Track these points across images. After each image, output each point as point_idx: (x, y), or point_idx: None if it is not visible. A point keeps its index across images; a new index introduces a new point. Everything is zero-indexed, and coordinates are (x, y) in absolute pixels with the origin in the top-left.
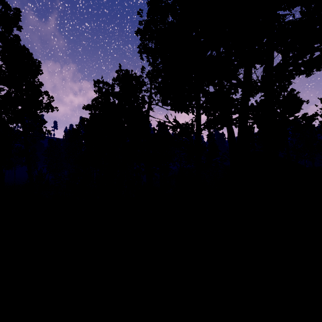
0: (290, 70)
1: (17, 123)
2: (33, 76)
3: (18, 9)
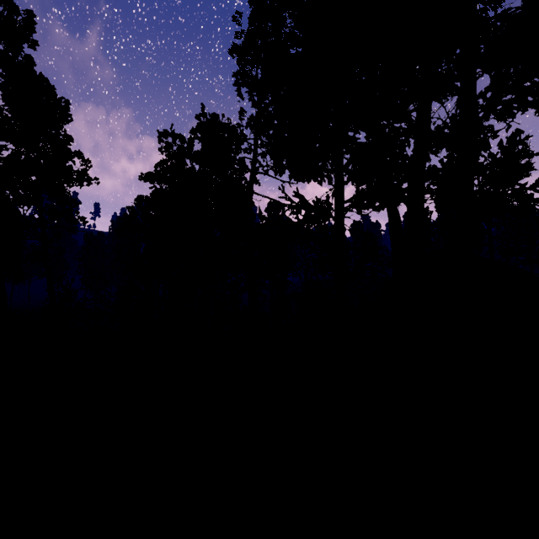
0: (508, 100)
1: (29, 205)
2: (57, 125)
3: (31, 13)
